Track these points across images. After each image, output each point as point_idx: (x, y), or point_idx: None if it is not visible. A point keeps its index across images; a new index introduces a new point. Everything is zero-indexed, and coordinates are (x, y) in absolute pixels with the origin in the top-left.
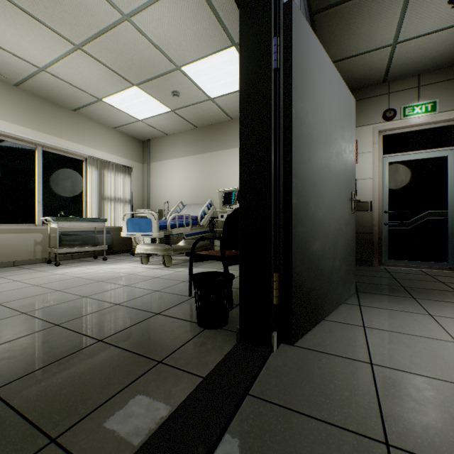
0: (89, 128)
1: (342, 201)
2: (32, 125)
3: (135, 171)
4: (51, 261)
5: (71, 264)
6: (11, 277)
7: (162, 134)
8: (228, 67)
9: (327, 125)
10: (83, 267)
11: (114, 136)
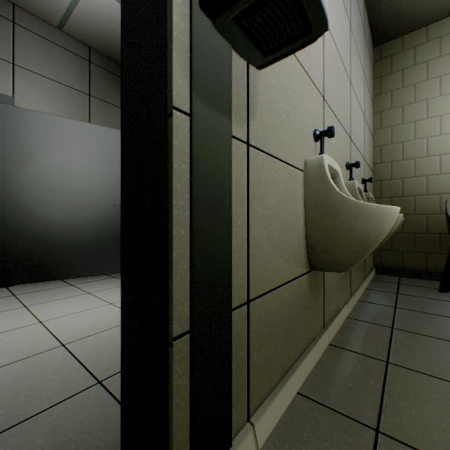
0: None
1: (102, 207)
2: None
3: None
4: None
5: None
6: None
7: None
8: None
9: (65, 161)
10: None
11: None
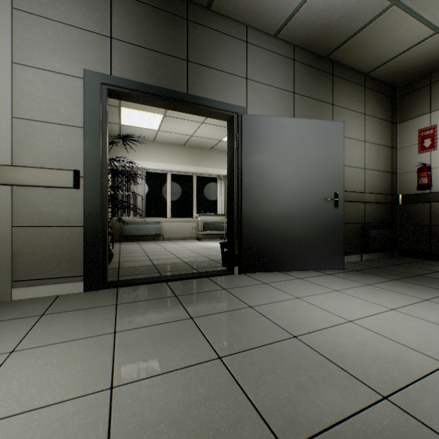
0: (219, 157)
1: (314, 201)
2: (191, 163)
3: None
4: (198, 238)
5: (206, 241)
6: (178, 244)
7: None
8: None
9: (286, 159)
10: (209, 242)
11: None
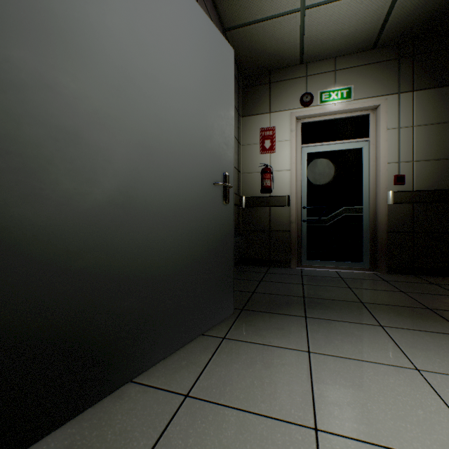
0: None
1: (197, 184)
2: None
3: None
4: None
5: None
6: None
7: None
8: None
9: (138, 49)
10: None
11: None
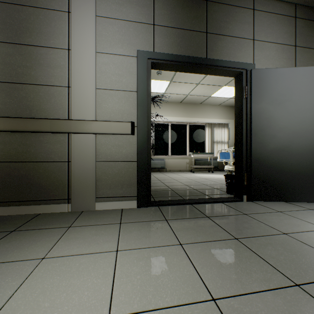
0: (207, 109)
1: None
2: (185, 115)
3: (231, 125)
4: (191, 171)
5: (198, 173)
6: (178, 174)
7: None
8: None
9: (292, 104)
10: (201, 174)
11: (219, 109)
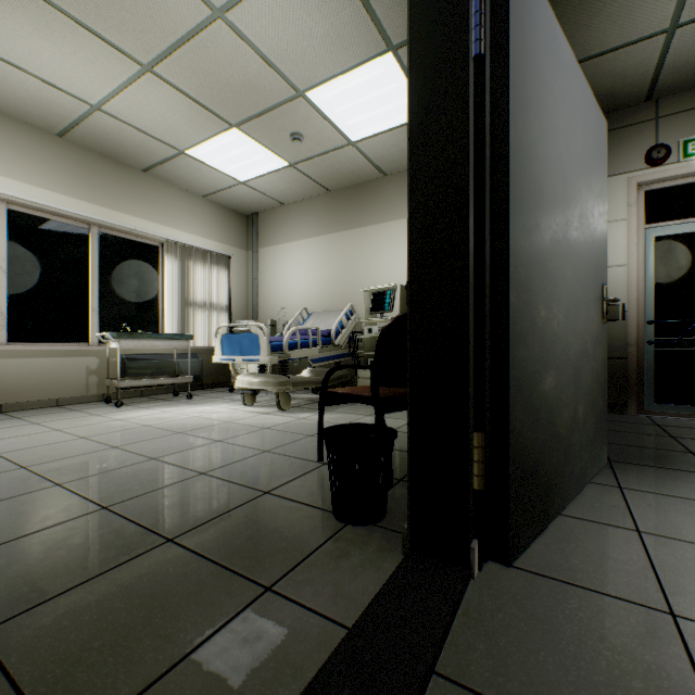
0: (167, 198)
1: (588, 301)
2: (84, 194)
3: (235, 262)
4: (110, 399)
5: (139, 404)
6: (50, 424)
7: (276, 203)
8: (380, 87)
9: (565, 165)
10: (156, 410)
11: (204, 209)
